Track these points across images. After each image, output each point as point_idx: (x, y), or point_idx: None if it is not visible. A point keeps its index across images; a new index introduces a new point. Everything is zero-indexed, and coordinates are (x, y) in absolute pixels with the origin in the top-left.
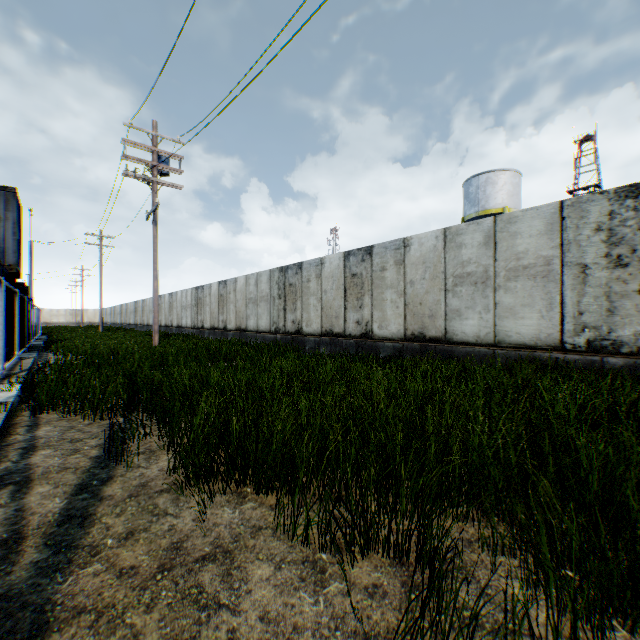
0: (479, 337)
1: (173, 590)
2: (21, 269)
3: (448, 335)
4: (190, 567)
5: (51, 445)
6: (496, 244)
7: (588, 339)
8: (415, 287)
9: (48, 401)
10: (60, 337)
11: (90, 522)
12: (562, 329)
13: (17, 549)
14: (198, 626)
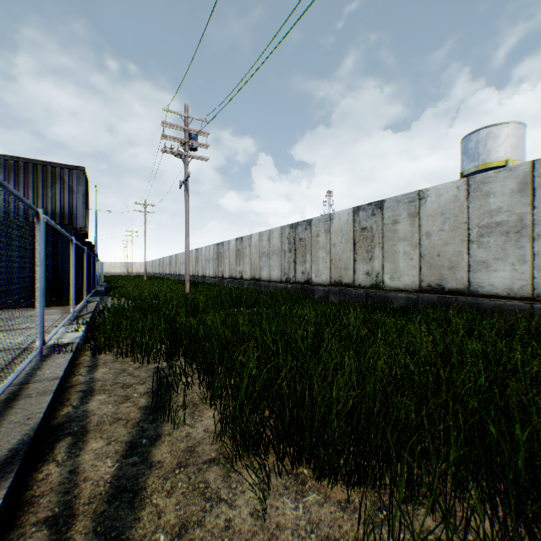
0: (511, 290)
1: None
2: (88, 231)
3: (471, 287)
4: None
5: (105, 389)
6: (534, 190)
7: None
8: (431, 239)
9: (104, 343)
10: (116, 284)
11: (140, 501)
12: None
13: (65, 535)
14: None
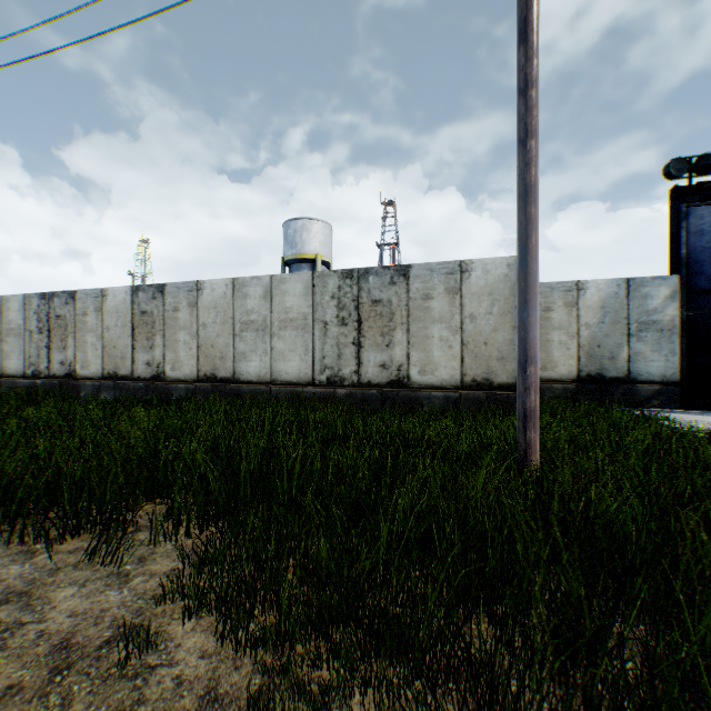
0: (260, 377)
1: None
2: None
3: (236, 375)
4: None
5: None
6: (272, 298)
7: (328, 376)
8: (208, 330)
9: None
10: None
11: None
12: (314, 369)
13: None
14: None
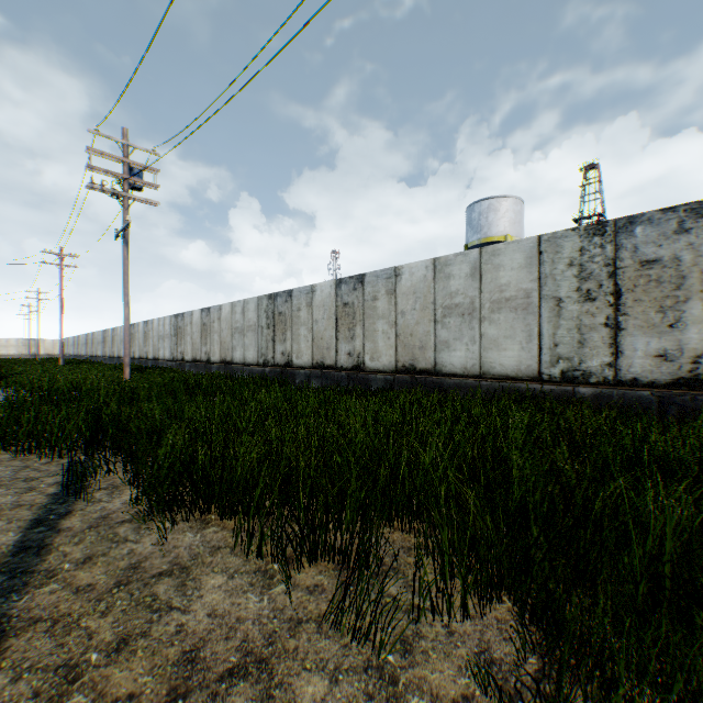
0: (466, 369)
1: (129, 599)
2: None
3: (437, 367)
4: (147, 581)
5: (3, 484)
6: (482, 276)
7: (562, 370)
8: (406, 318)
9: None
10: (11, 371)
11: (47, 551)
12: (540, 360)
13: None
14: (150, 624)
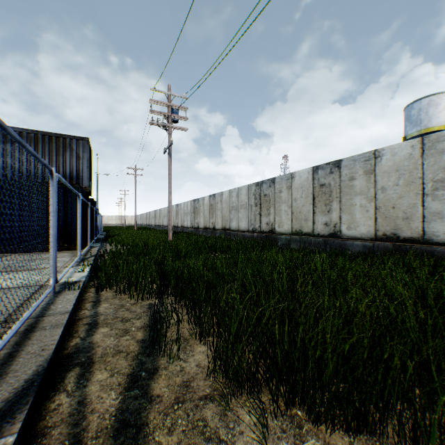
0: None
1: None
2: (91, 190)
3: (426, 236)
4: None
5: (107, 323)
6: None
7: None
8: (386, 193)
9: (105, 282)
10: (113, 233)
11: (143, 438)
12: None
13: None
14: None
